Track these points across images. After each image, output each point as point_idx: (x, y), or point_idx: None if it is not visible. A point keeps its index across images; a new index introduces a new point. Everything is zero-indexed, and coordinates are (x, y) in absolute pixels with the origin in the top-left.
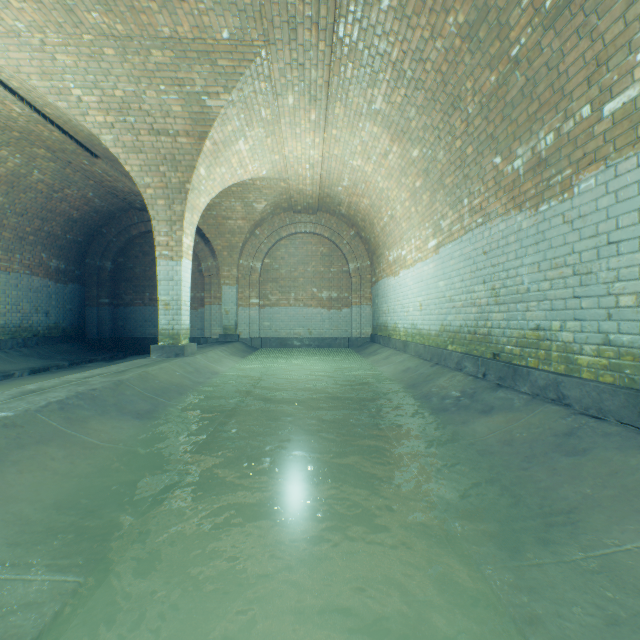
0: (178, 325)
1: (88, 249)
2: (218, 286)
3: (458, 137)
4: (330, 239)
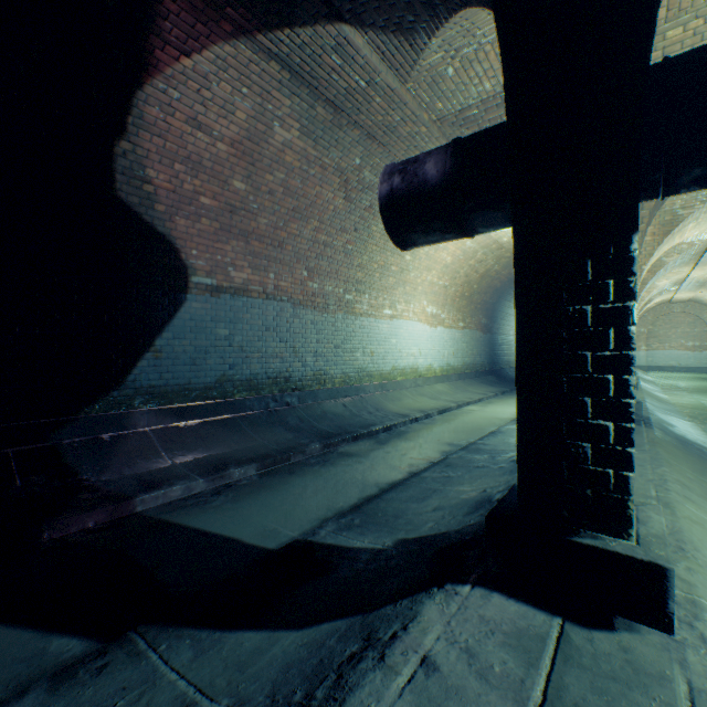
0: None
1: None
2: None
3: None
4: (693, 314)
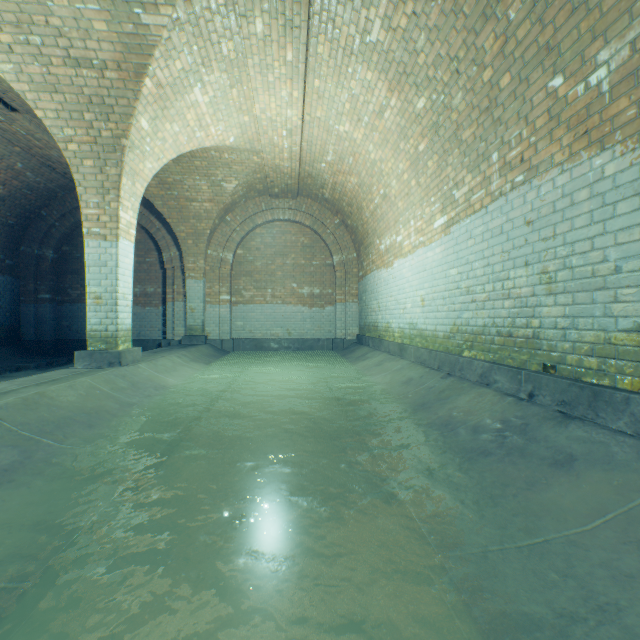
0: (113, 325)
1: (23, 234)
2: (182, 280)
3: (488, 64)
4: (312, 228)
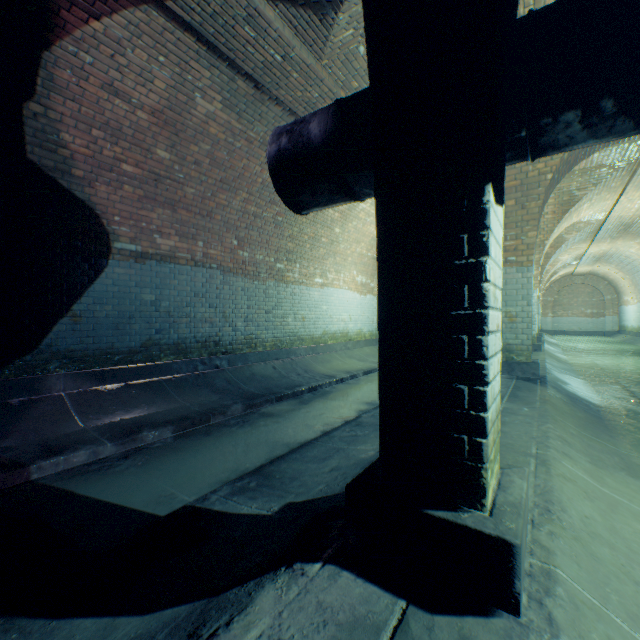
0: None
1: None
2: None
3: (636, 281)
4: (591, 286)
